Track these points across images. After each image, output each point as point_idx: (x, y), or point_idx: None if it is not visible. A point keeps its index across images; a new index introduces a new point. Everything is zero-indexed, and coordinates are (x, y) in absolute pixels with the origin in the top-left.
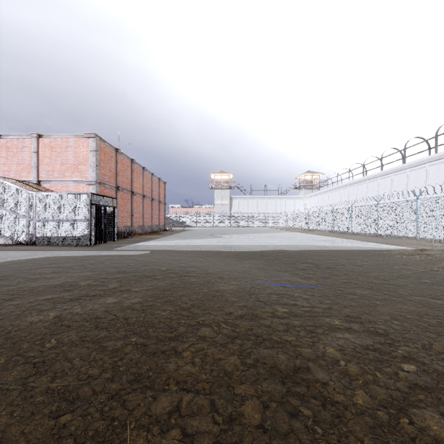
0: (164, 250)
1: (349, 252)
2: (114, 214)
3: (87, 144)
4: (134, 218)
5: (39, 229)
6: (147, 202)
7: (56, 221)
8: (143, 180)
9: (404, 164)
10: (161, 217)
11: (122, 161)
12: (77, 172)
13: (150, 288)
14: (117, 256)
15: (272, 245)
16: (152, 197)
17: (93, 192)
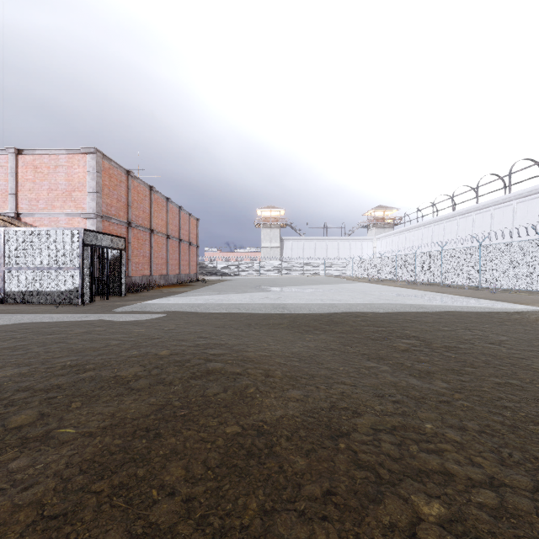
0: (184, 311)
1: (463, 317)
2: (120, 259)
3: (84, 163)
4: (154, 264)
5: (9, 281)
6: (173, 243)
7: (33, 269)
8: (167, 214)
9: (509, 193)
10: (192, 263)
11: (136, 188)
12: (70, 201)
13: (106, 424)
14: (105, 324)
15: (343, 304)
16: (180, 237)
17: (92, 229)
